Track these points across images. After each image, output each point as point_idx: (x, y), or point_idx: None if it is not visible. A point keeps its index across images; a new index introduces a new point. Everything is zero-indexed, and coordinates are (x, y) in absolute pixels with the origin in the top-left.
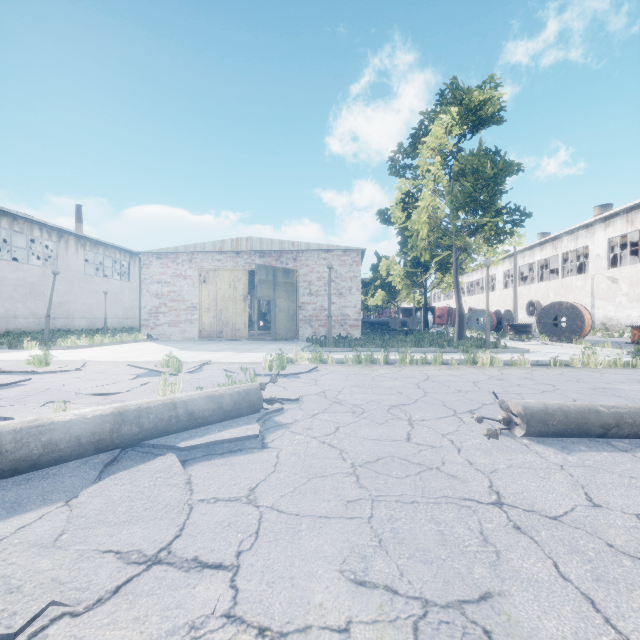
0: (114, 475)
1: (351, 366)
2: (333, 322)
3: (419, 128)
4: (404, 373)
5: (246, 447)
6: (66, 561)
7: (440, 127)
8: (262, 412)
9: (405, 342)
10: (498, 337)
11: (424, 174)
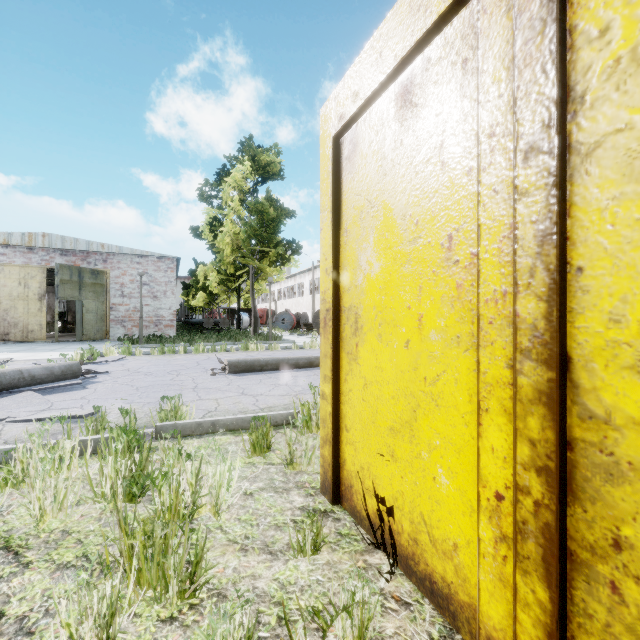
0: None
1: (156, 356)
2: (148, 322)
3: (223, 169)
4: (194, 357)
5: (74, 389)
6: (3, 412)
7: (239, 173)
8: (82, 378)
9: (211, 338)
10: (291, 333)
11: (228, 205)
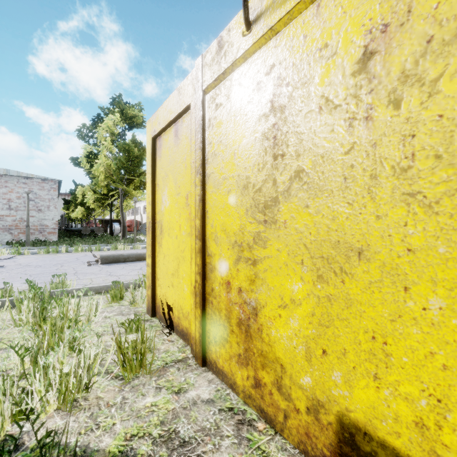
0: None
1: (42, 255)
2: (33, 230)
3: (98, 117)
4: (74, 255)
5: None
6: None
7: (110, 121)
8: None
9: (88, 242)
10: None
11: (102, 143)
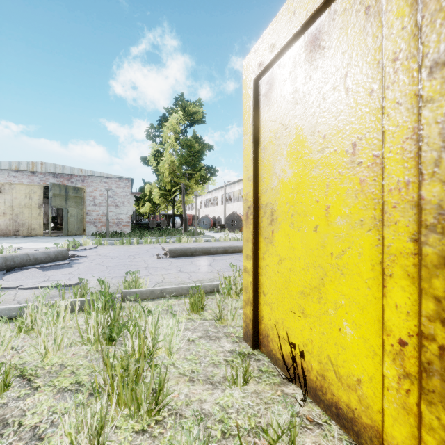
0: (13, 273)
1: (118, 245)
2: (111, 223)
3: (163, 117)
4: (144, 246)
5: (64, 267)
6: (17, 282)
7: (174, 119)
8: (68, 260)
9: (155, 234)
10: (210, 231)
11: (167, 141)
